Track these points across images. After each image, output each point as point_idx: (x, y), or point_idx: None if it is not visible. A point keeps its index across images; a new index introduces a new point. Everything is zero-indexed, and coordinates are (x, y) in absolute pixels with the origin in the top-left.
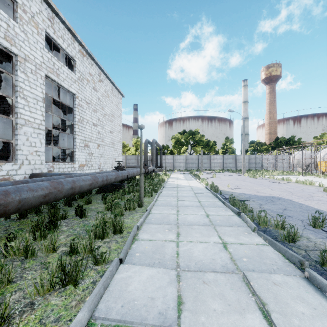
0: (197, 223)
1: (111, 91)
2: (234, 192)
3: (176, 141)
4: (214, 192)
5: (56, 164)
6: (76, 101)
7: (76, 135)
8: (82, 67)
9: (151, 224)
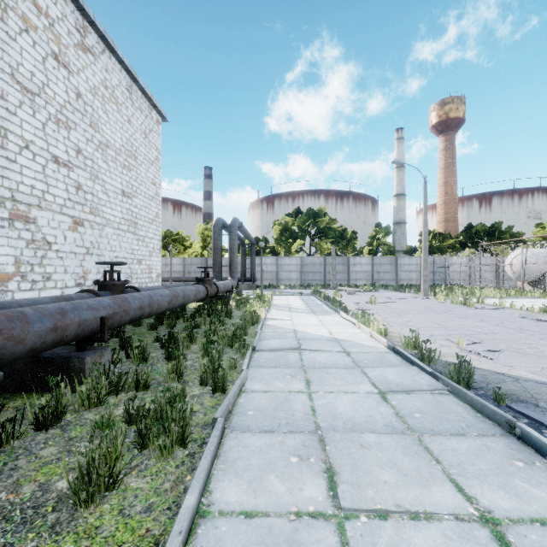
0: None
1: (127, 92)
2: (520, 378)
3: (281, 229)
4: (480, 399)
5: None
6: None
7: None
8: None
9: None
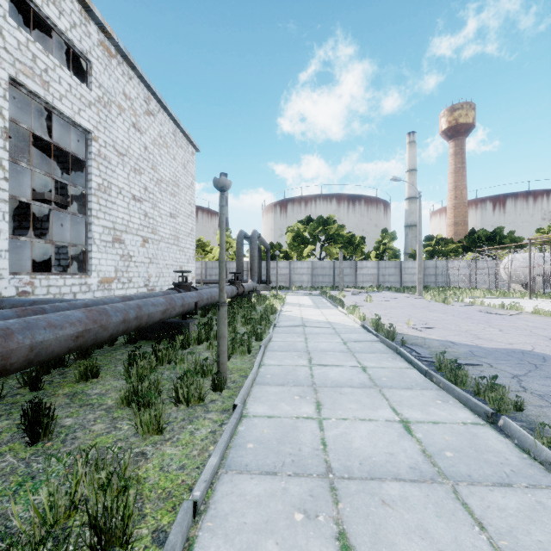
0: (389, 464)
1: (173, 136)
2: (428, 338)
3: (294, 235)
4: (390, 341)
5: (42, 277)
6: (92, 147)
7: (93, 216)
8: (107, 79)
9: (244, 475)
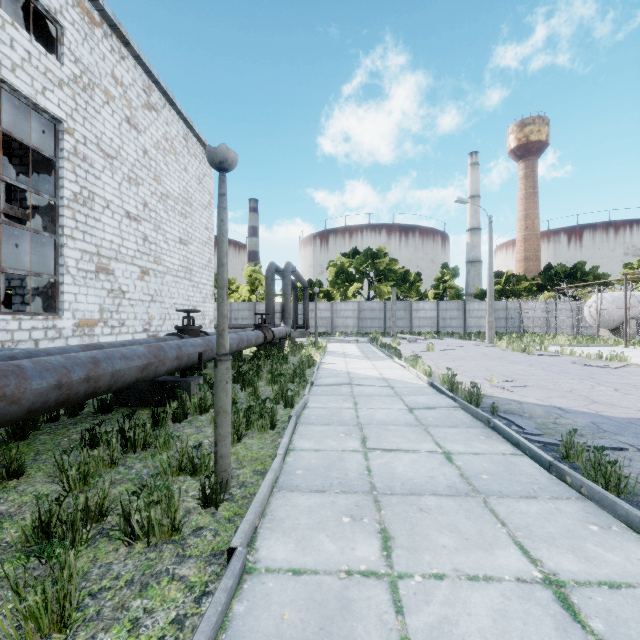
0: None
1: (184, 141)
2: (524, 402)
3: (337, 271)
4: (477, 409)
5: None
6: (65, 142)
7: (67, 236)
8: (88, 53)
9: None
